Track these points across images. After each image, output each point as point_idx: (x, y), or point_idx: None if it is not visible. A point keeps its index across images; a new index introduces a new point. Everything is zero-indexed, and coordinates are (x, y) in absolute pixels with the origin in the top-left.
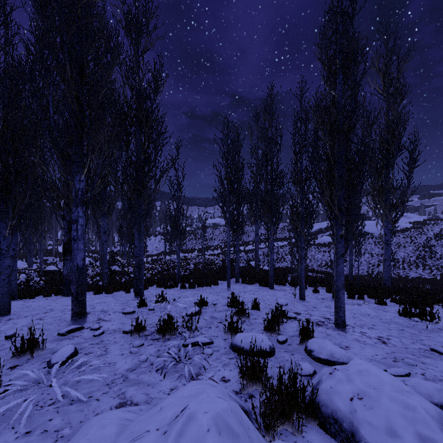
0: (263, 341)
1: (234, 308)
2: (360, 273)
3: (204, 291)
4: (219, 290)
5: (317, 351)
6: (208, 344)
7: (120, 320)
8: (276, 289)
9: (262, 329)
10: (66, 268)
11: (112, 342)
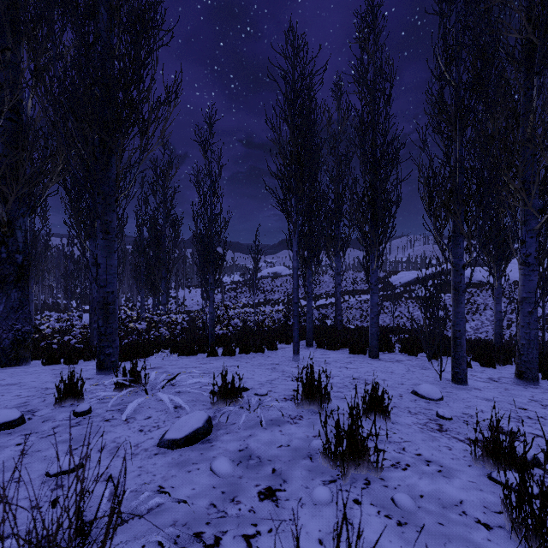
0: None
1: (314, 411)
2: (484, 337)
3: (249, 361)
4: (277, 359)
5: None
6: None
7: None
8: (383, 359)
9: None
10: None
11: None
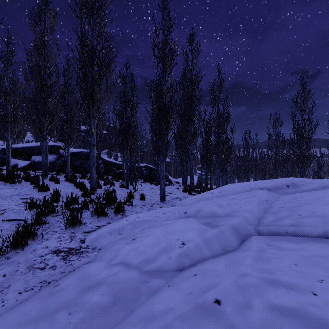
0: None
1: None
2: None
3: None
4: None
5: None
6: None
7: None
8: None
9: None
10: None
11: None
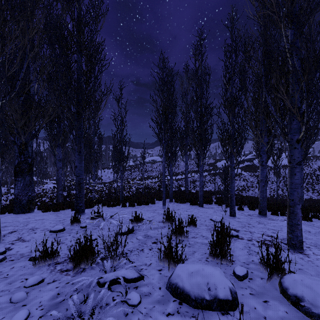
0: (219, 281)
1: (170, 225)
2: None
3: (142, 209)
4: (155, 208)
5: (312, 302)
6: (136, 280)
7: (40, 240)
8: (205, 207)
9: (206, 253)
10: (17, 189)
11: (0, 277)
